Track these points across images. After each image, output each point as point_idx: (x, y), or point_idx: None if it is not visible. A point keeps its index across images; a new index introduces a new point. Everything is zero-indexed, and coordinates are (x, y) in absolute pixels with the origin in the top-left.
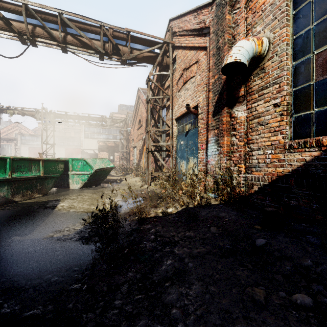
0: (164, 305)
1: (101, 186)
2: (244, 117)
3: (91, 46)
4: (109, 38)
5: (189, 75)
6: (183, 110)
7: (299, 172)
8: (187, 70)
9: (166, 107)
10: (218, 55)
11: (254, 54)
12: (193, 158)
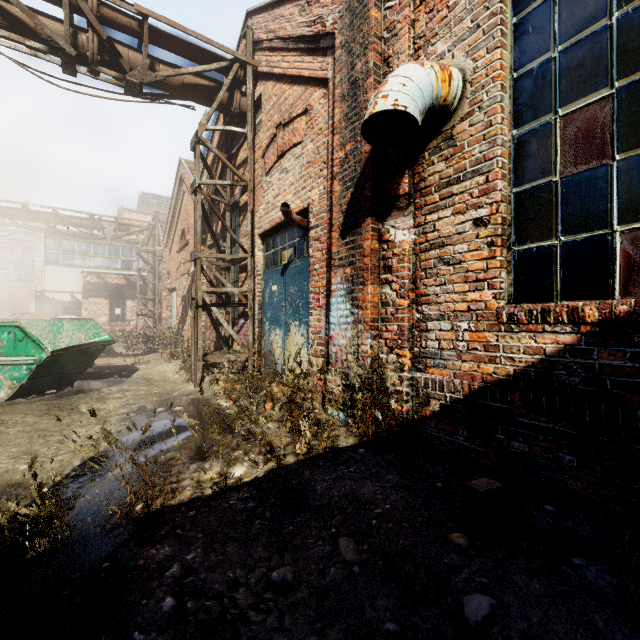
0: None
1: (76, 389)
2: (409, 244)
3: (34, 30)
4: (88, 19)
5: (290, 140)
6: (277, 217)
7: (531, 377)
8: (285, 128)
9: (240, 206)
10: (354, 99)
11: (434, 102)
12: (299, 325)
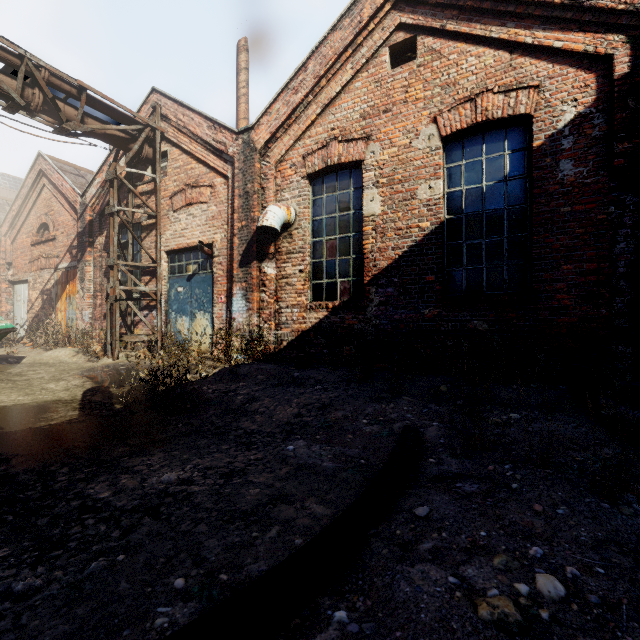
0: (252, 411)
1: None
2: (274, 275)
3: None
4: (37, 81)
5: (198, 198)
6: (185, 243)
7: (316, 327)
8: (193, 188)
9: (142, 225)
10: (247, 201)
11: (285, 222)
12: (204, 313)
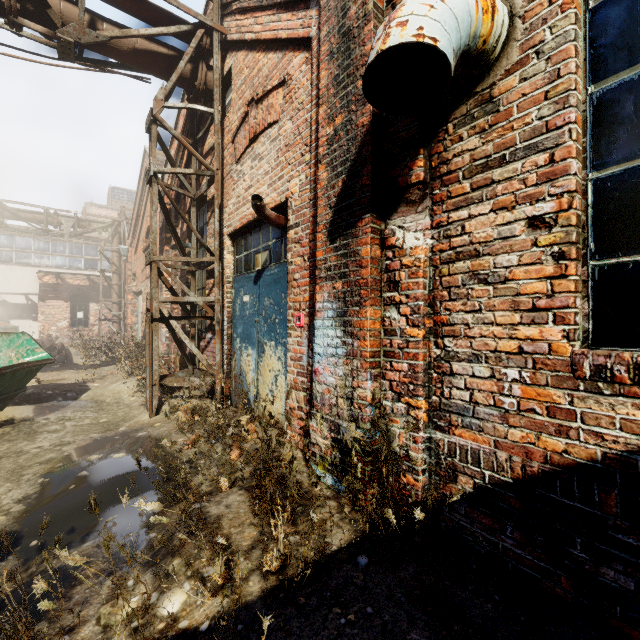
0: None
1: (4, 418)
2: (425, 251)
3: None
4: None
5: (265, 119)
6: (249, 213)
7: (637, 470)
8: (258, 105)
9: (207, 200)
10: (347, 55)
11: (471, 43)
12: (276, 346)
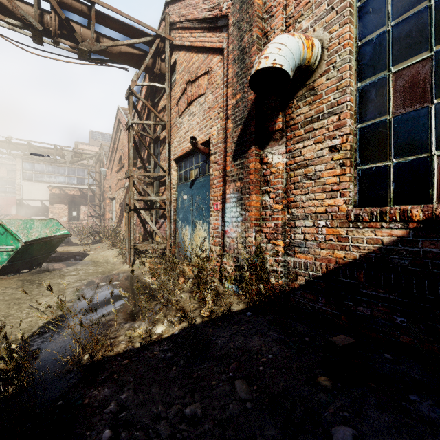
0: None
1: (43, 268)
2: (282, 165)
3: (12, 11)
4: (51, 4)
5: (196, 92)
6: (187, 147)
7: (372, 260)
8: (192, 84)
9: (160, 139)
10: (242, 62)
11: (301, 62)
12: (203, 223)
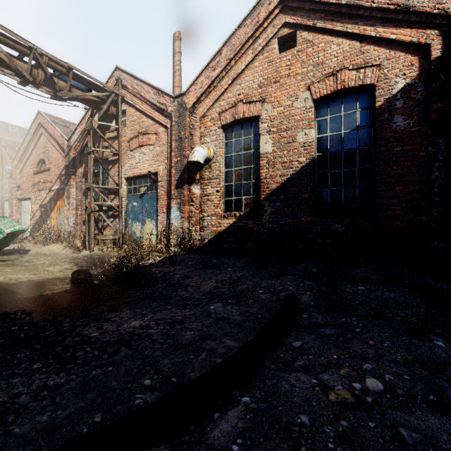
0: (185, 285)
1: None
2: (199, 194)
3: (9, 64)
4: (40, 64)
5: (147, 142)
6: (138, 172)
7: (228, 229)
8: (143, 135)
9: (109, 160)
10: (181, 143)
11: (206, 158)
12: (151, 220)
